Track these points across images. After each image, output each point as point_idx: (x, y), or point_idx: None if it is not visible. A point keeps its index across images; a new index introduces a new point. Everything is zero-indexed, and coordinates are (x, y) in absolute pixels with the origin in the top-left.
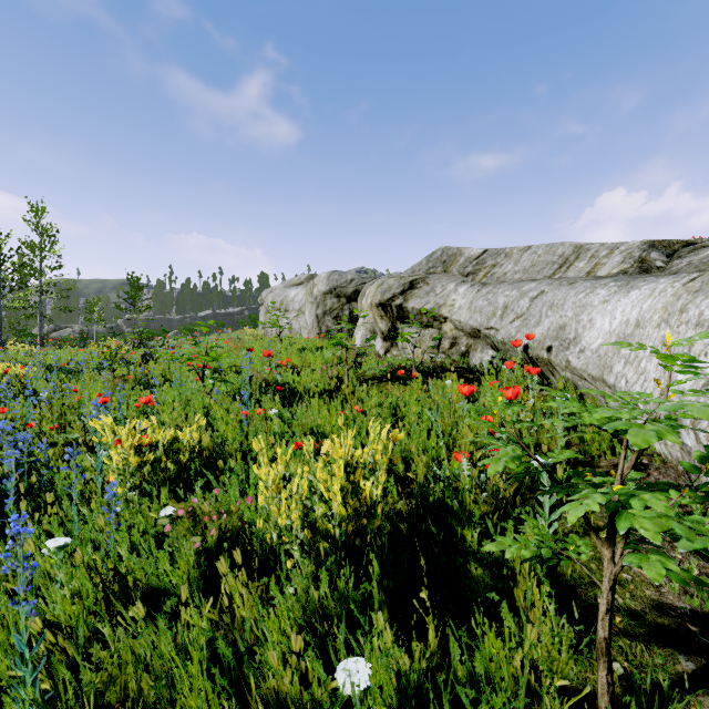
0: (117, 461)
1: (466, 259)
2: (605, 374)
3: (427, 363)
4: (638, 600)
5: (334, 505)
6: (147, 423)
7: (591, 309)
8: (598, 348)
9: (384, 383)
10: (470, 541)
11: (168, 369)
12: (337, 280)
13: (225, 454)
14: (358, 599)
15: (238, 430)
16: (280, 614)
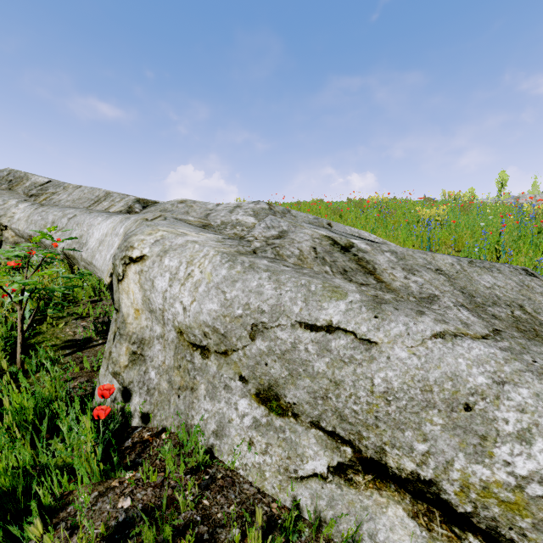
0: None
1: (33, 184)
2: (93, 260)
3: None
4: (63, 341)
5: None
6: None
7: (94, 227)
8: (93, 247)
9: None
10: None
11: None
12: None
13: None
14: None
15: None
16: None
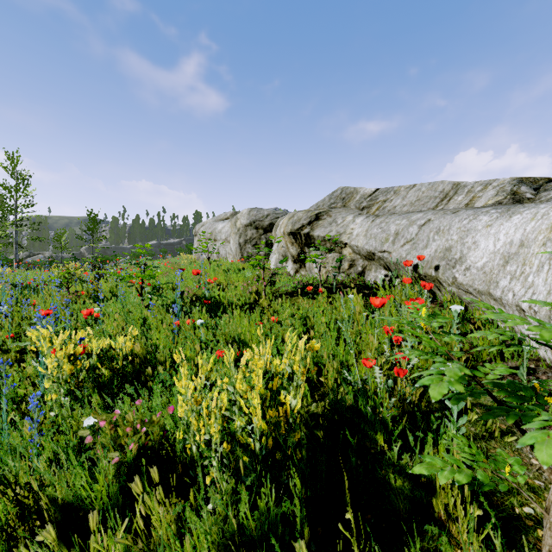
0: (53, 369)
1: (362, 196)
2: (491, 289)
3: (330, 281)
4: None
5: (253, 419)
6: (84, 333)
7: (474, 233)
8: (483, 266)
9: (295, 298)
10: (382, 444)
11: (116, 286)
12: (256, 215)
13: (156, 360)
14: (277, 510)
15: (170, 338)
16: (196, 540)
